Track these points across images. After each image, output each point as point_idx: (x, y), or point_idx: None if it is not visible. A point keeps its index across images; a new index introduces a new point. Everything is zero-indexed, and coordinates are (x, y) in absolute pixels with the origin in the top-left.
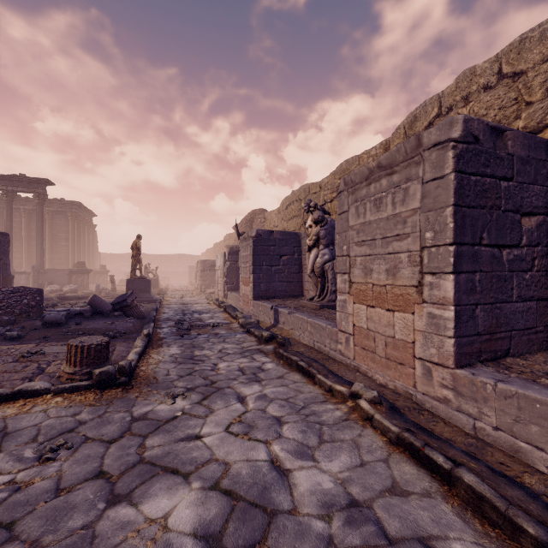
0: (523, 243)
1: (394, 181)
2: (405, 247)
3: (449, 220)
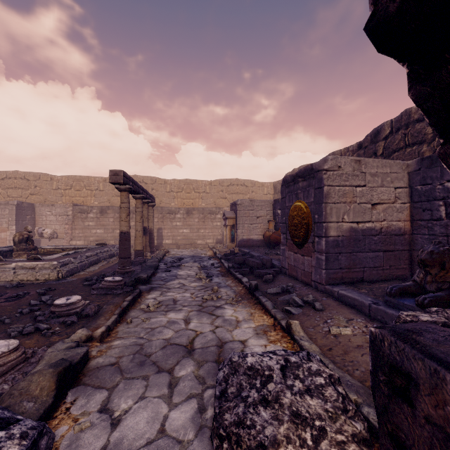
0: (27, 220)
1: (2, 207)
2: (5, 220)
3: (15, 217)
